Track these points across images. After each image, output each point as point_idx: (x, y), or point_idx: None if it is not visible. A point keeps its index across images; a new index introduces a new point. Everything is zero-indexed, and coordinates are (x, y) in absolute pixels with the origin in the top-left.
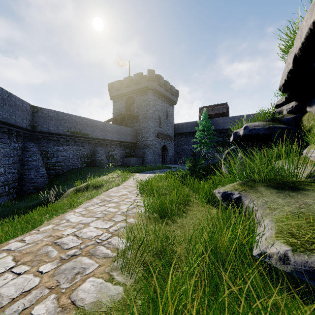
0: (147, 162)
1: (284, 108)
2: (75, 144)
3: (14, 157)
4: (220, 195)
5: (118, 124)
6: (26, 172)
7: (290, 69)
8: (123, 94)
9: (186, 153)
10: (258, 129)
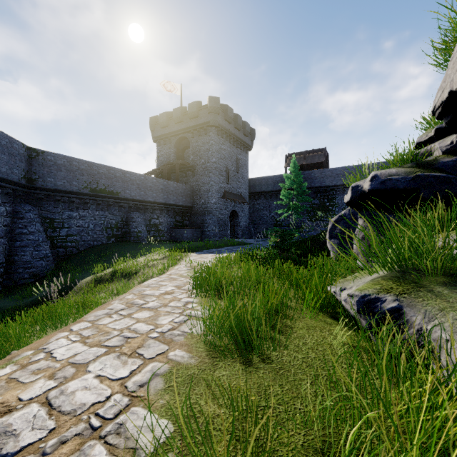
0: (209, 236)
1: (435, 146)
2: (98, 208)
3: None
4: (354, 301)
5: (164, 178)
6: (18, 251)
7: None
8: (172, 133)
9: (266, 222)
10: (396, 179)
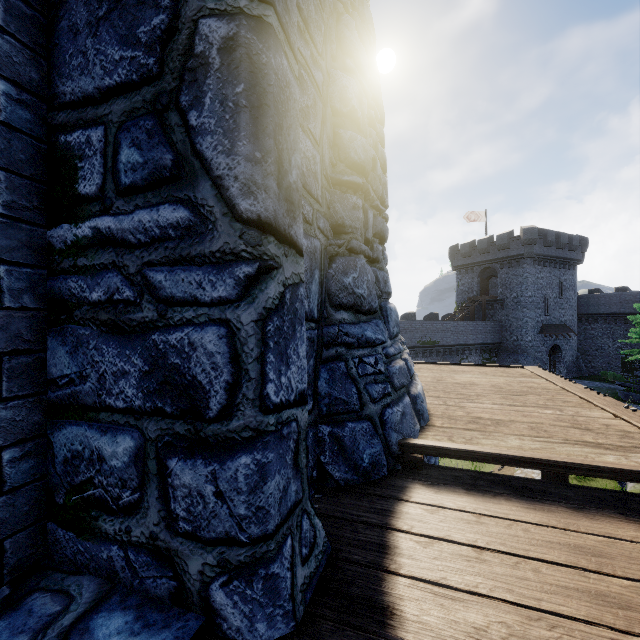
0: None
1: None
2: (424, 356)
3: None
4: None
5: (471, 317)
6: None
7: None
8: (475, 263)
9: (606, 355)
10: None
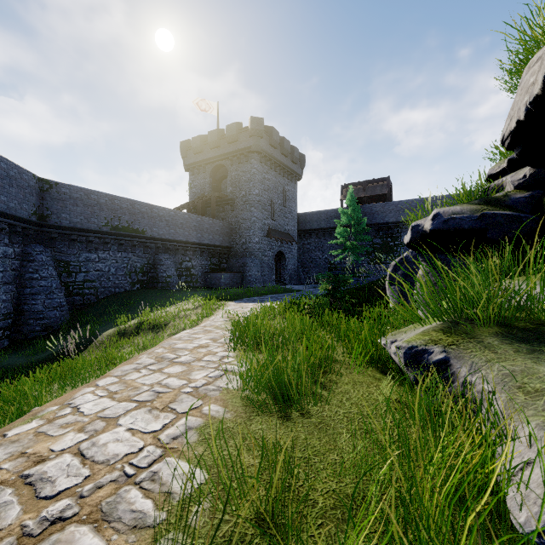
0: (250, 281)
1: (506, 180)
2: (120, 249)
3: (5, 273)
4: (401, 353)
5: (198, 213)
6: (28, 300)
7: (536, 95)
8: (207, 160)
9: (318, 266)
10: (460, 218)
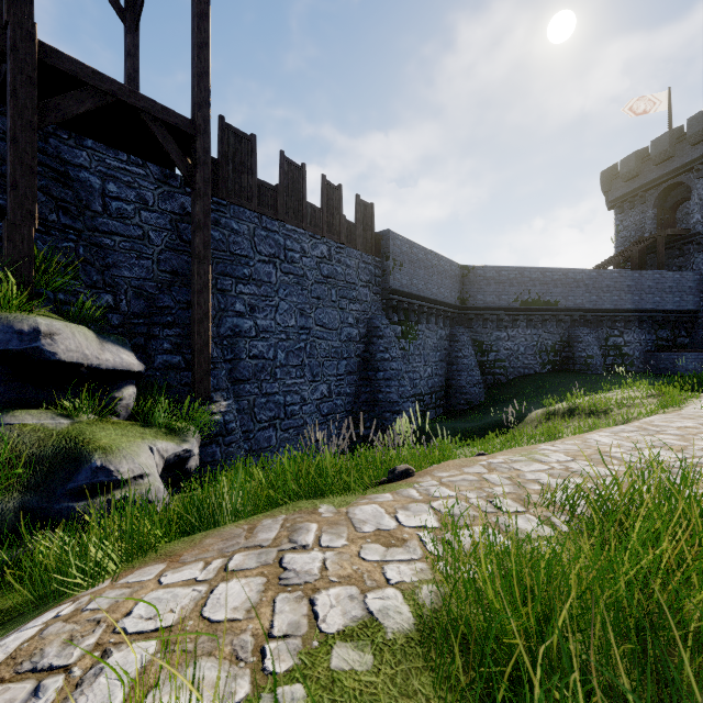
0: None
1: None
2: (529, 325)
3: (440, 352)
4: None
5: (633, 267)
6: (454, 375)
7: None
8: (647, 184)
9: None
10: None
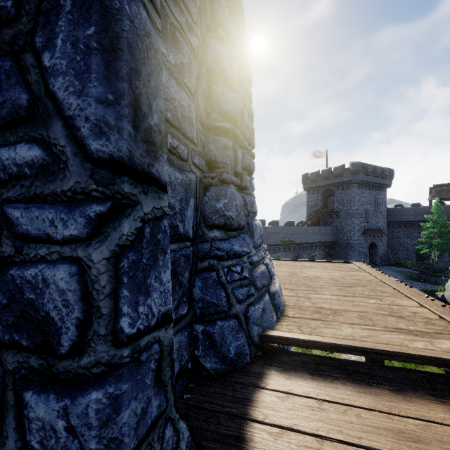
0: None
1: None
2: (284, 251)
3: None
4: None
5: (317, 223)
6: None
7: None
8: (319, 186)
9: (406, 249)
10: None
